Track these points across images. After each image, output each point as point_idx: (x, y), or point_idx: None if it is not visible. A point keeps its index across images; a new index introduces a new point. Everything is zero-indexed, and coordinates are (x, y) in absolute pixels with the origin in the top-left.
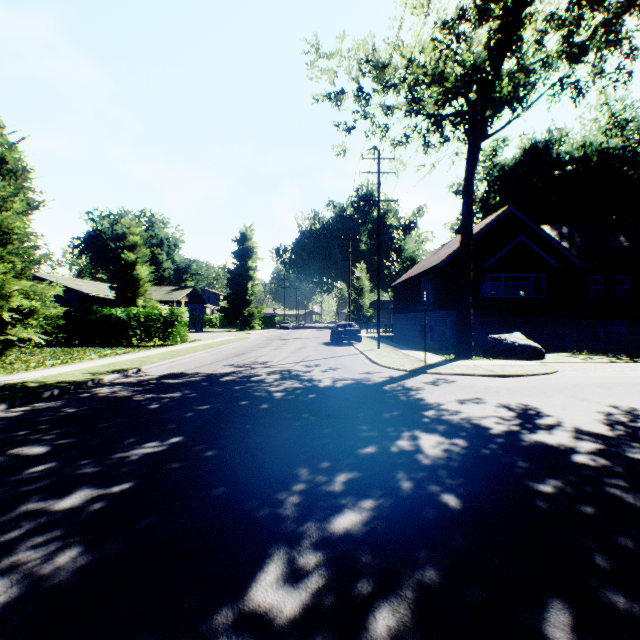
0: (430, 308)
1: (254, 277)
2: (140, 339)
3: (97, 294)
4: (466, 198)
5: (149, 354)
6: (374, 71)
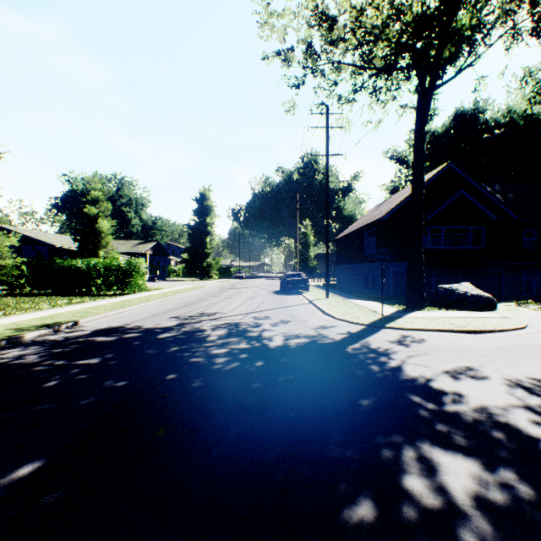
0: (387, 257)
1: (212, 232)
2: (99, 288)
3: (66, 246)
4: (417, 147)
5: (100, 304)
6: (322, 29)
